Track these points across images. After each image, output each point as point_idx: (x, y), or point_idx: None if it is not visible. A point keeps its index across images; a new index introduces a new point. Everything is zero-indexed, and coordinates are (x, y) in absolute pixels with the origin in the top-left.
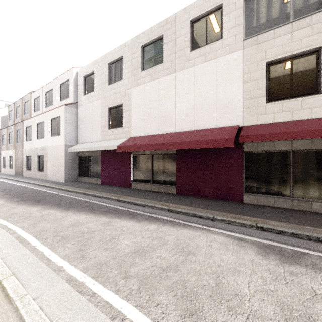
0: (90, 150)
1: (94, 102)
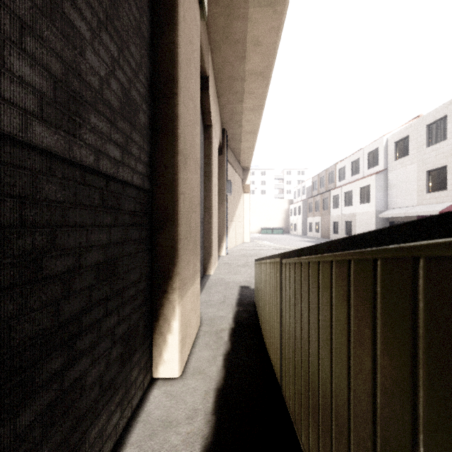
0: (404, 215)
1: (408, 166)
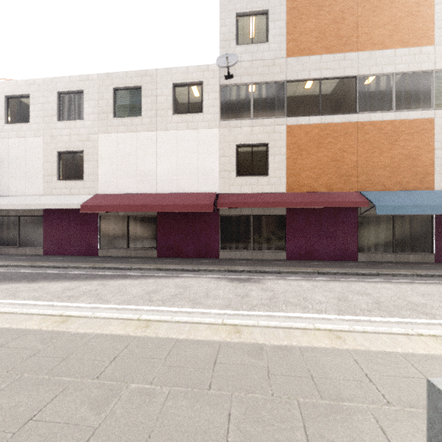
0: (28, 207)
1: (29, 138)
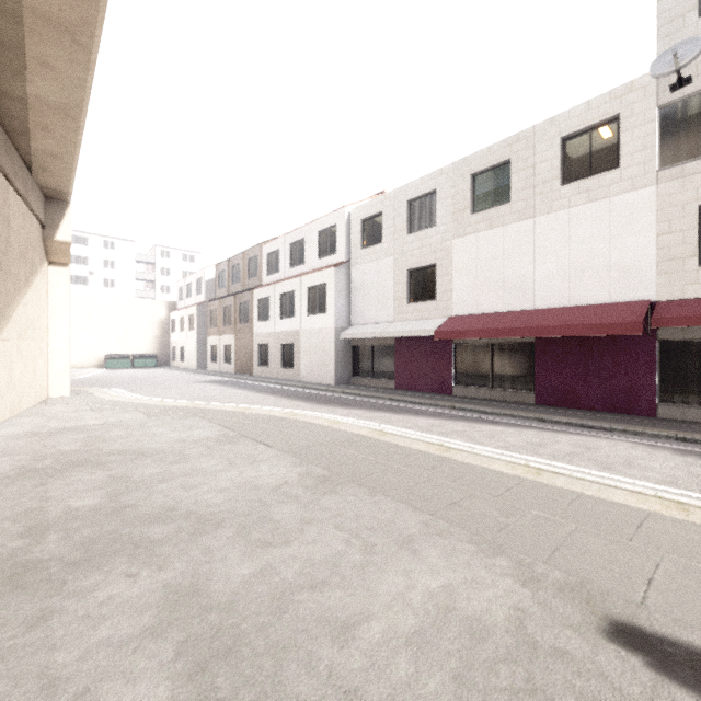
0: (382, 336)
1: (381, 260)
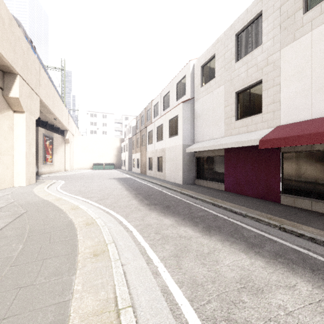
0: (213, 148)
1: (214, 91)
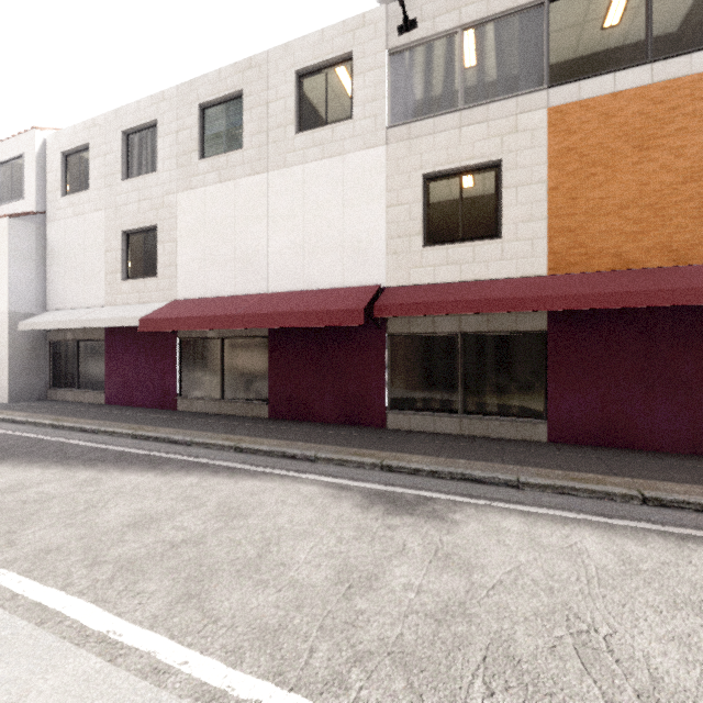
0: (76, 326)
1: (89, 215)
